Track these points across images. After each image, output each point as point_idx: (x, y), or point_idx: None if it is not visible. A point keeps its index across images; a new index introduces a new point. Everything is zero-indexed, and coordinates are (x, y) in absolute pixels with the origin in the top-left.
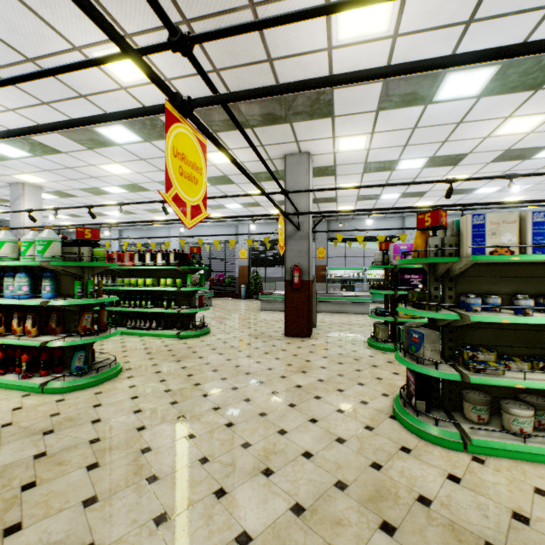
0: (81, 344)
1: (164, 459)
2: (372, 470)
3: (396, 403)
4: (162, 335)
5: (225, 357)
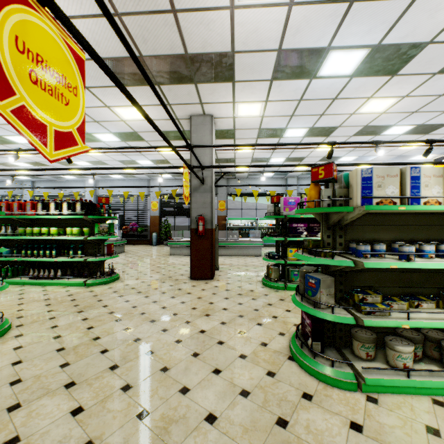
0: None
1: None
2: (279, 429)
3: (293, 343)
4: (67, 283)
5: (131, 304)
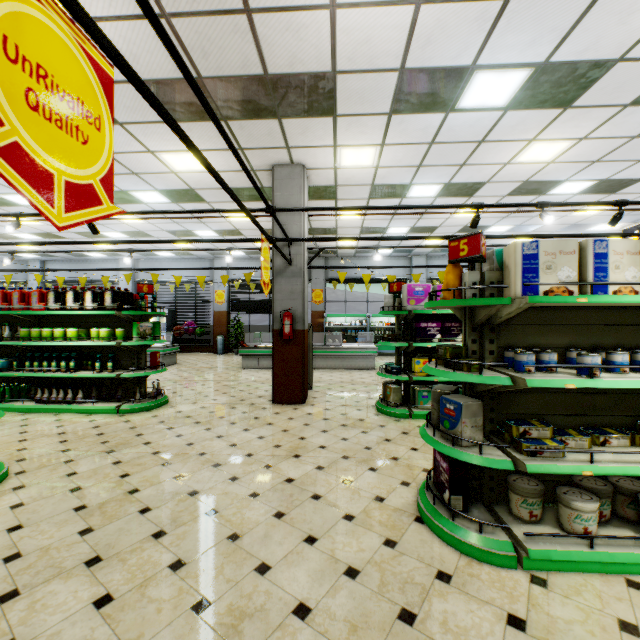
0: None
1: None
2: (402, 627)
3: (423, 498)
4: (92, 410)
5: (185, 440)
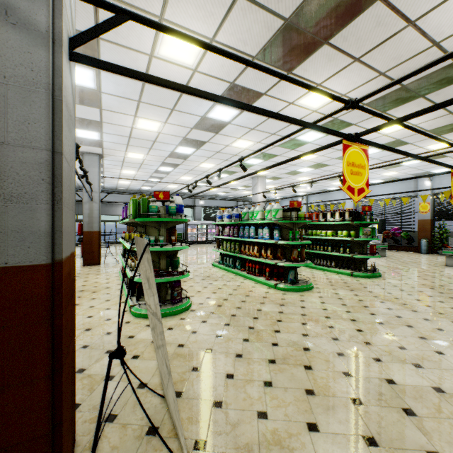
0: (292, 267)
1: (341, 334)
2: None
3: None
4: (338, 272)
5: (392, 295)
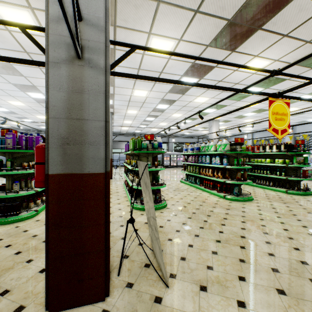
0: (236, 184)
1: (271, 230)
2: None
3: None
4: (275, 190)
5: None
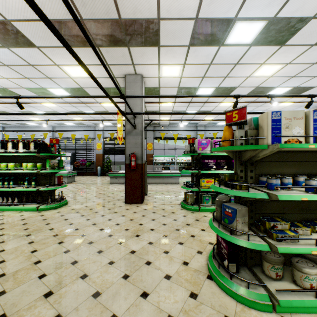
0: None
1: None
2: None
3: (211, 263)
4: (22, 209)
5: (74, 226)
